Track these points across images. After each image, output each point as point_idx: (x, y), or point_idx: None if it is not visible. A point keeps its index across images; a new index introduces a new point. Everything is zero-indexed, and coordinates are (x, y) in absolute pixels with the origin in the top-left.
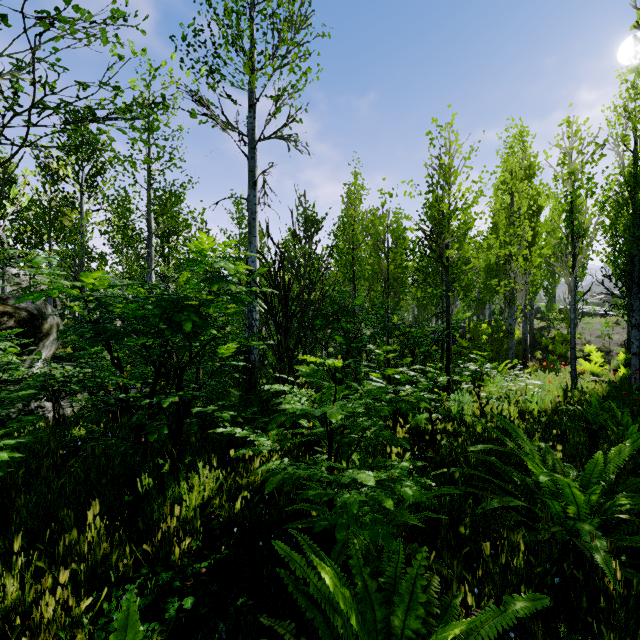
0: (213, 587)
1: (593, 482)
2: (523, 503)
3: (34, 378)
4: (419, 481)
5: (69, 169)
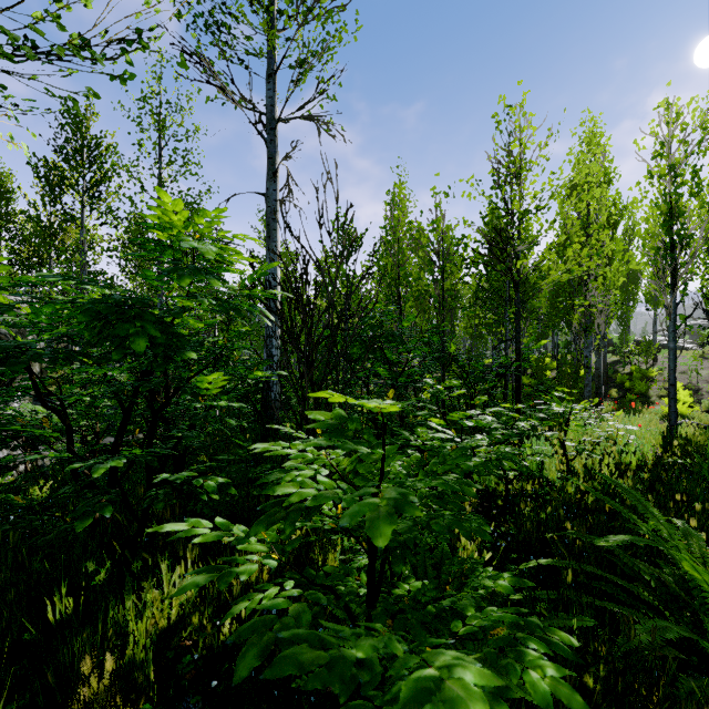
0: None
1: None
2: (682, 630)
3: None
4: (550, 642)
5: (24, 145)
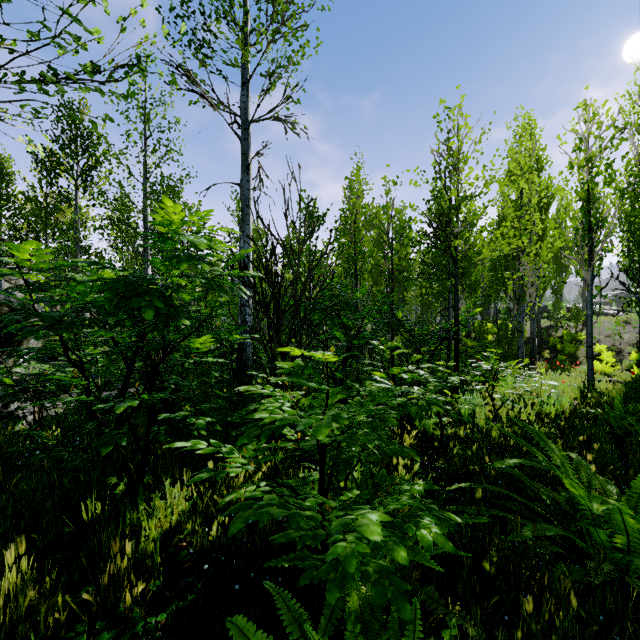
0: None
1: None
2: (561, 531)
3: None
4: (440, 517)
5: (40, 146)
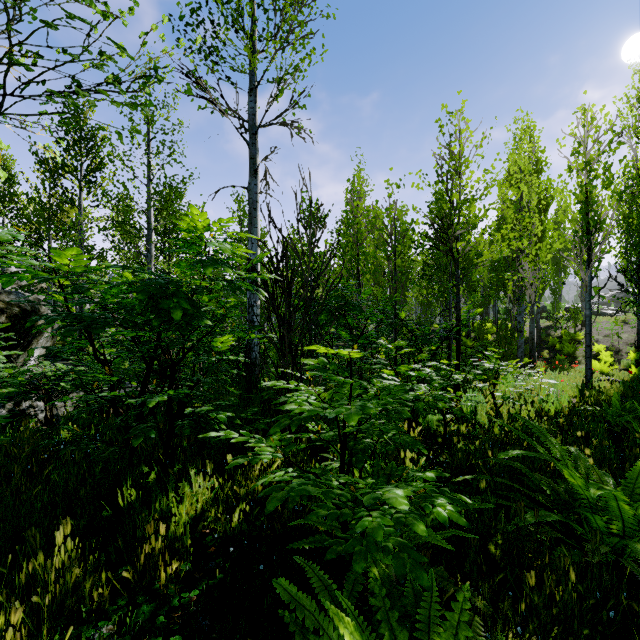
0: (204, 621)
1: (637, 493)
2: (560, 517)
3: (16, 375)
4: (452, 498)
5: (57, 152)
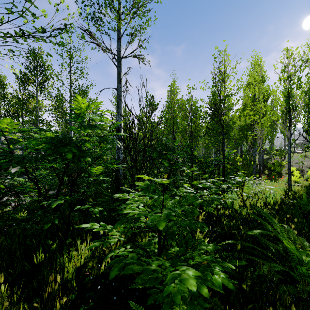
0: None
1: None
2: (282, 267)
3: None
4: (224, 266)
5: (16, 70)
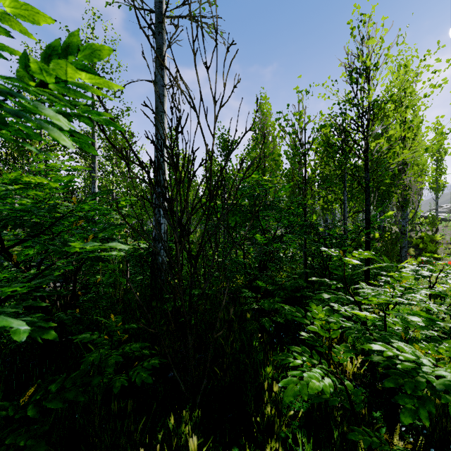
0: None
1: None
2: None
3: None
4: None
5: None
